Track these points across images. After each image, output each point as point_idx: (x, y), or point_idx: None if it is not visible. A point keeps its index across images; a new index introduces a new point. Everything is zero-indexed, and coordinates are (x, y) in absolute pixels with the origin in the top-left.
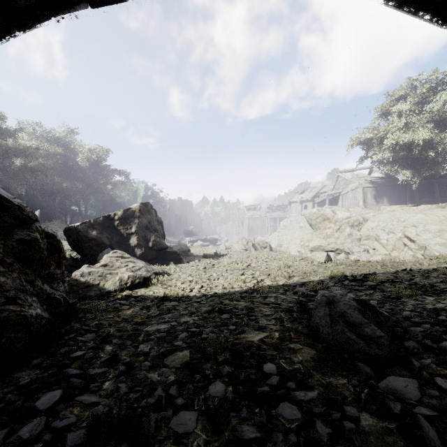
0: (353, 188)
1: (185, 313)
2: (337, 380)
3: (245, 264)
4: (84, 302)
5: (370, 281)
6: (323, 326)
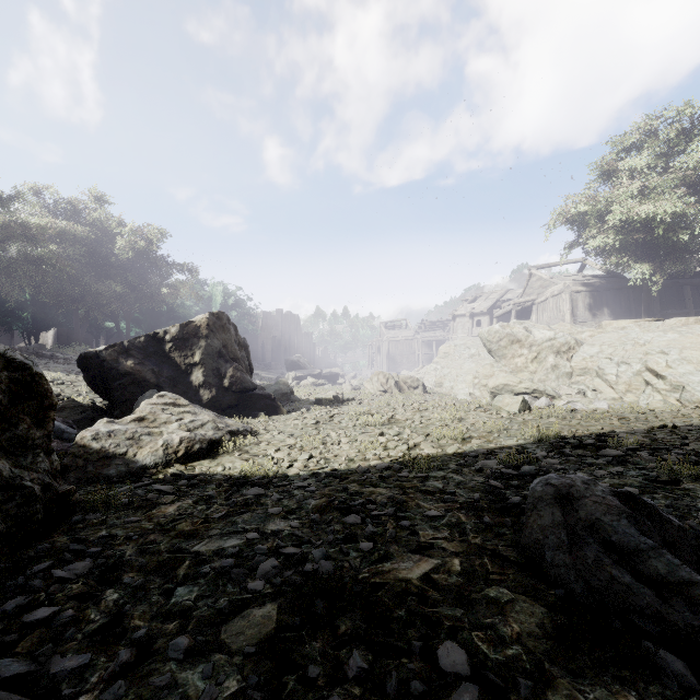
0: (554, 294)
1: (276, 511)
2: (613, 697)
3: (385, 416)
4: (94, 488)
5: (610, 448)
6: (551, 548)
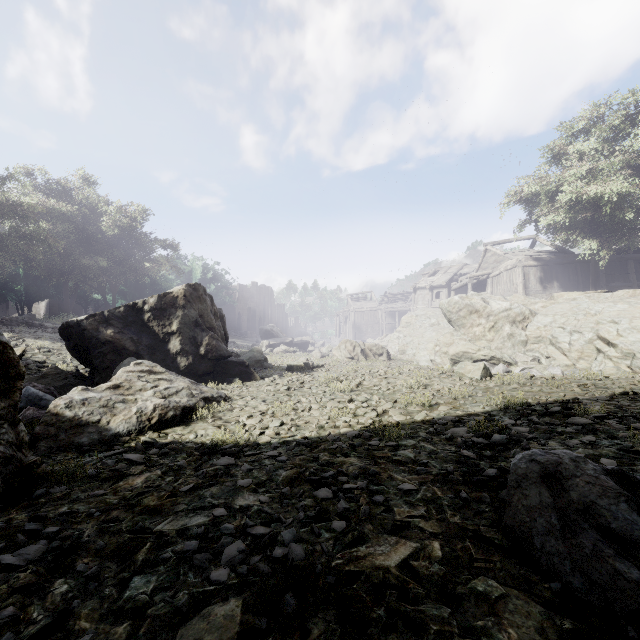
0: (508, 268)
1: (246, 484)
2: None
3: (353, 382)
4: (64, 458)
5: (577, 416)
6: (540, 533)
